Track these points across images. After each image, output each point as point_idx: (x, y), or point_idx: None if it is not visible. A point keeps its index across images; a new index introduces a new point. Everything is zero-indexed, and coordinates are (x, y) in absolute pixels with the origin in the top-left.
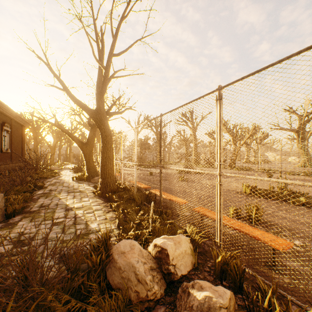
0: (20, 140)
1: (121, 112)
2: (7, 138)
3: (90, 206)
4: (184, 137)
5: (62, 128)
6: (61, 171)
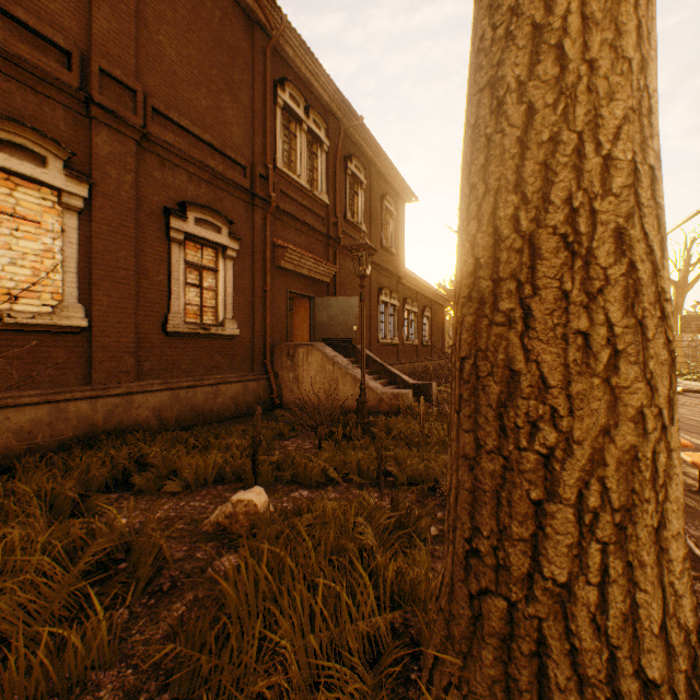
0: (440, 328)
1: None
2: (426, 327)
3: None
4: None
5: None
6: None
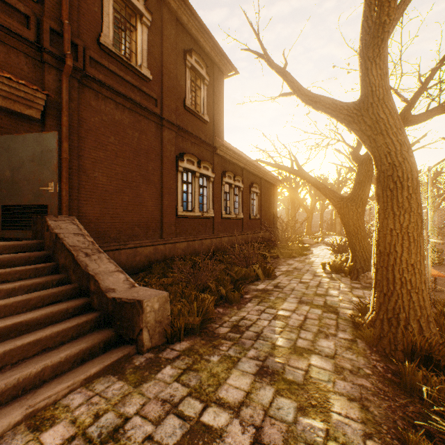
0: (271, 204)
1: None
2: (255, 202)
3: (324, 392)
4: None
5: (304, 175)
6: (315, 246)
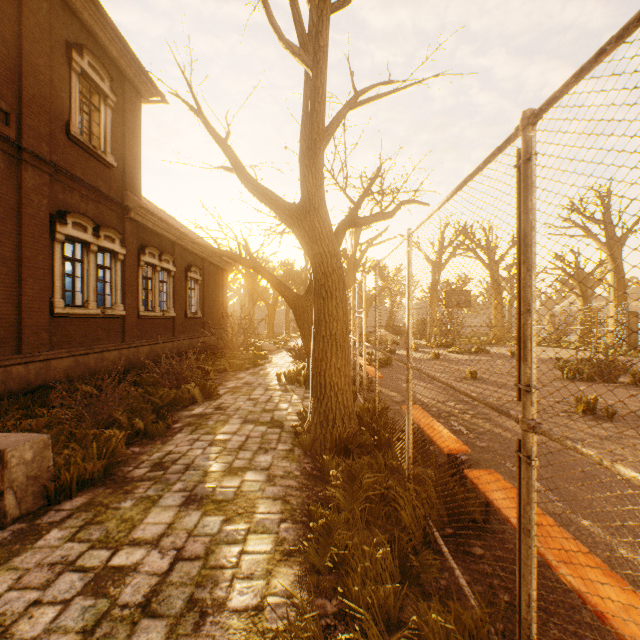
0: (220, 295)
1: (387, 213)
2: (195, 293)
3: (252, 500)
4: (577, 271)
5: (256, 267)
6: (276, 353)
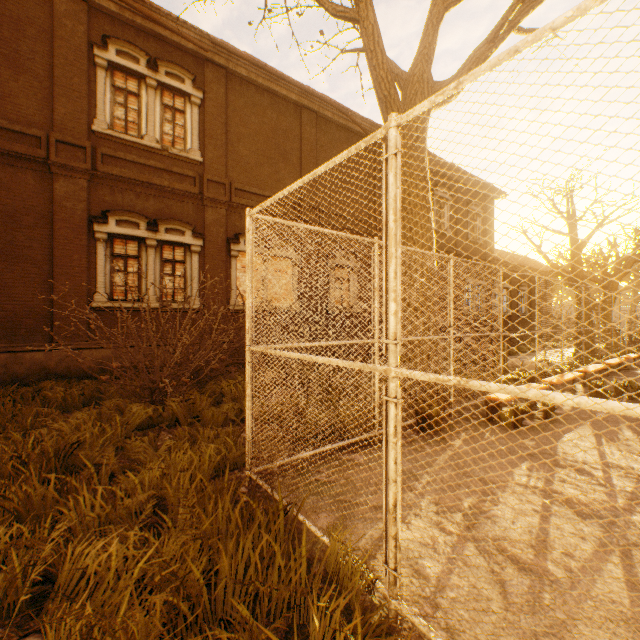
0: (544, 299)
1: None
2: (524, 300)
3: None
4: None
5: None
6: None
